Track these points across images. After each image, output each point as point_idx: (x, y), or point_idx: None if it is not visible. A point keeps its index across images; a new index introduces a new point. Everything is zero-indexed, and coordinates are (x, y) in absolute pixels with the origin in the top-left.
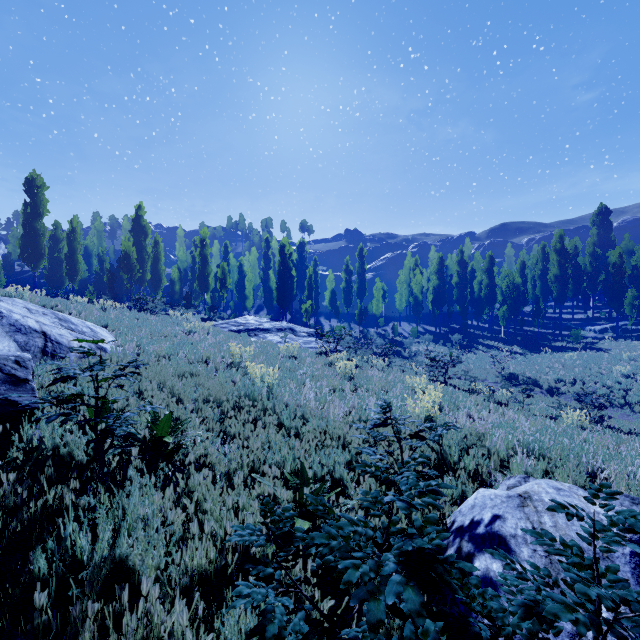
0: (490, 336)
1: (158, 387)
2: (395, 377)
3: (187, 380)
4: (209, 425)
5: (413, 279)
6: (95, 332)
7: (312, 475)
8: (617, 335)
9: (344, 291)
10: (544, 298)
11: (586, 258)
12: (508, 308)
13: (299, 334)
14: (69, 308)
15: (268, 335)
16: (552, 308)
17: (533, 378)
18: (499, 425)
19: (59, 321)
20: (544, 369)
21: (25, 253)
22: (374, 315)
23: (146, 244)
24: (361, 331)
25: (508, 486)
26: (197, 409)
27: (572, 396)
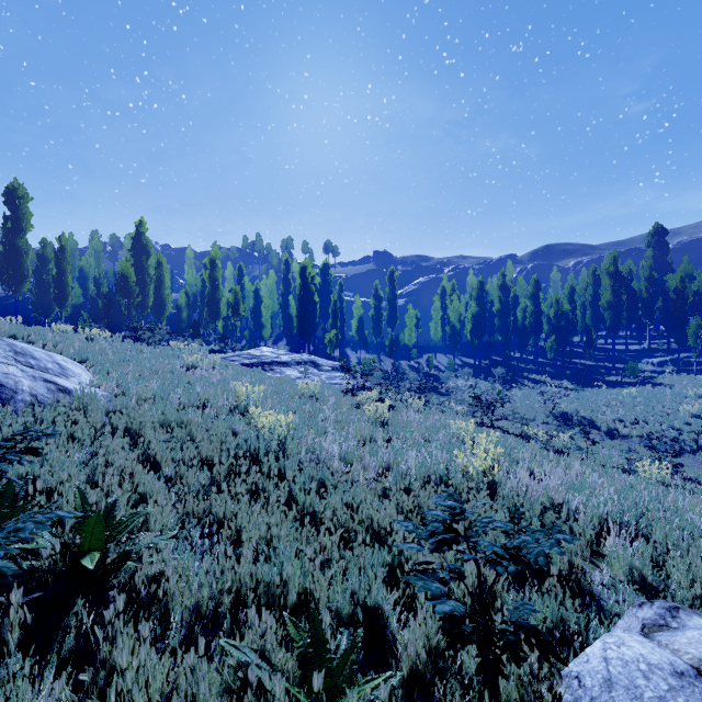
0: (536, 369)
1: (131, 443)
2: (434, 420)
3: (173, 432)
4: (188, 506)
5: (450, 306)
6: (64, 368)
7: (333, 599)
8: (678, 368)
9: (373, 319)
10: (595, 327)
11: (642, 283)
12: (556, 338)
13: (322, 368)
14: (44, 338)
15: (286, 369)
16: (603, 338)
17: (589, 418)
18: (571, 486)
19: (14, 355)
20: (601, 408)
21: (5, 274)
22: (406, 346)
23: (148, 265)
24: (392, 364)
25: (643, 622)
26: (177, 477)
27: (642, 442)
